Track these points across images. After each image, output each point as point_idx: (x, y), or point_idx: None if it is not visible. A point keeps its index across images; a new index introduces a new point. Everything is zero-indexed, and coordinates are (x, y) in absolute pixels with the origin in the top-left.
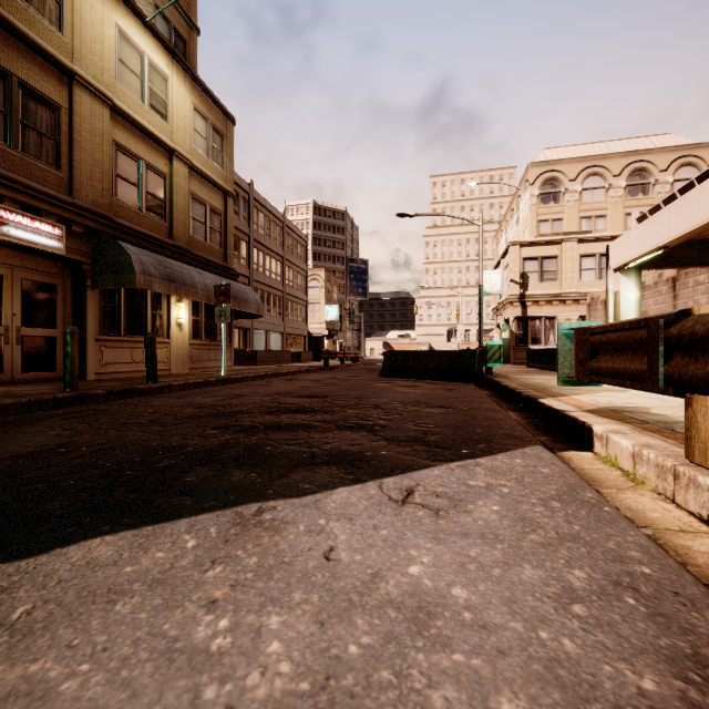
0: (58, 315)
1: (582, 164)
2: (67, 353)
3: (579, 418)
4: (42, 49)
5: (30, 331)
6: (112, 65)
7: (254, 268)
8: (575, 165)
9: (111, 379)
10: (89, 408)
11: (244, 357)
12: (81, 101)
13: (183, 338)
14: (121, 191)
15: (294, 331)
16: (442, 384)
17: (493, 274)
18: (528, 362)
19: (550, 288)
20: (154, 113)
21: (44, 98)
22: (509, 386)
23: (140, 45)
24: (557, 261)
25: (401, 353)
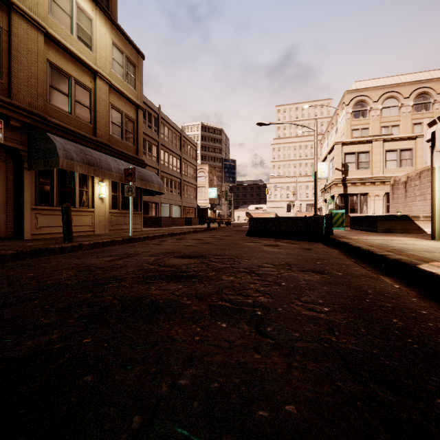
0: (1, 189)
1: (382, 90)
2: None
3: None
4: None
5: None
6: (46, 3)
7: (161, 163)
8: (377, 91)
9: (42, 239)
10: None
11: (152, 221)
12: (18, 26)
13: (104, 208)
14: (54, 98)
15: (188, 205)
16: (298, 244)
17: (322, 165)
18: (351, 225)
19: (363, 174)
20: (81, 43)
21: None
22: (361, 247)
23: None
24: (369, 155)
25: (263, 219)
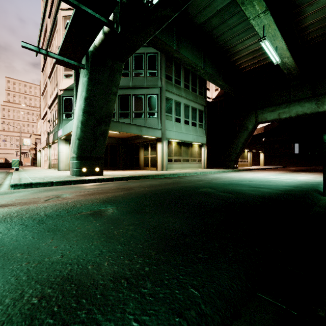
0: None
1: None
2: None
3: None
4: None
5: None
6: None
7: None
8: None
9: None
10: None
11: None
12: None
13: None
14: None
15: None
16: (3, 168)
17: (28, 140)
18: (33, 165)
19: None
20: None
21: None
22: None
23: None
24: None
25: None
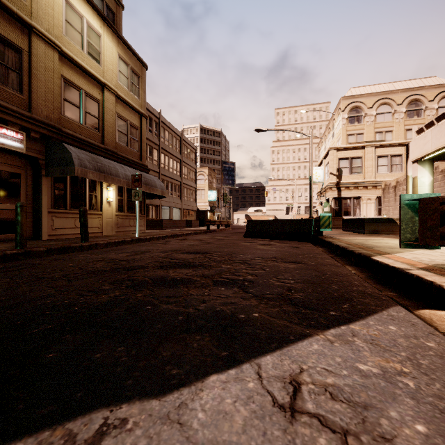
0: (21, 194)
1: (376, 97)
2: (17, 221)
3: (423, 277)
4: (8, 8)
5: (1, 206)
6: (60, 24)
7: (162, 167)
8: (372, 98)
9: (59, 239)
10: (26, 262)
11: (154, 224)
12: (37, 46)
13: (111, 211)
14: (67, 110)
15: (188, 207)
16: (289, 243)
17: (318, 169)
18: (344, 227)
19: (356, 178)
20: (91, 58)
21: (10, 43)
22: (340, 245)
23: (80, 11)
24: (362, 160)
25: (259, 221)
